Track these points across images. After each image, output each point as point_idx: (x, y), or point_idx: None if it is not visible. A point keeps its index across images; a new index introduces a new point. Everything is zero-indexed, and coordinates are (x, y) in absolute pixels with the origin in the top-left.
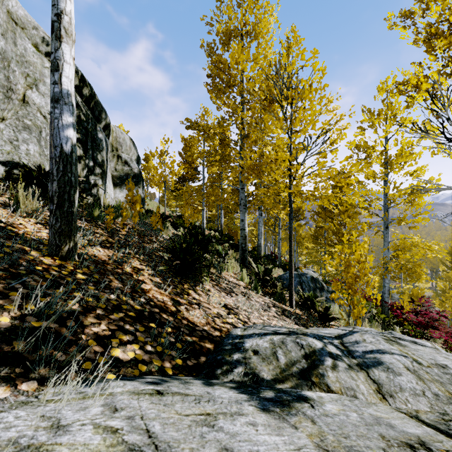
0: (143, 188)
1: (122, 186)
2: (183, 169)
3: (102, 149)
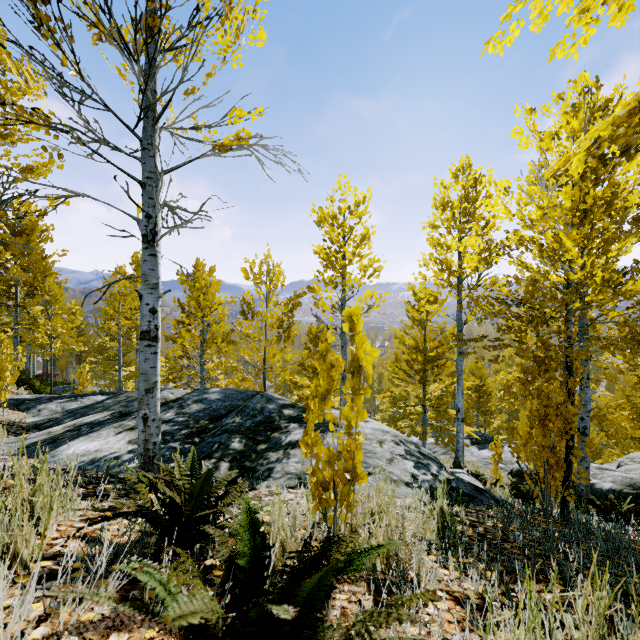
0: None
1: None
2: None
3: None
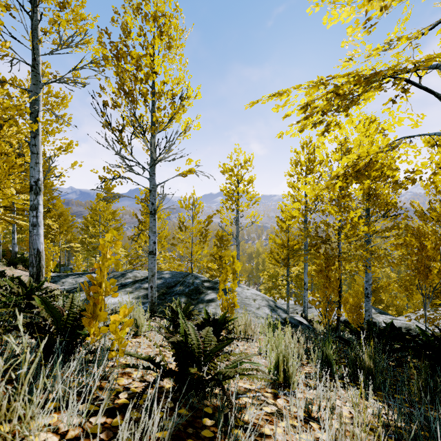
0: None
1: None
2: None
3: None
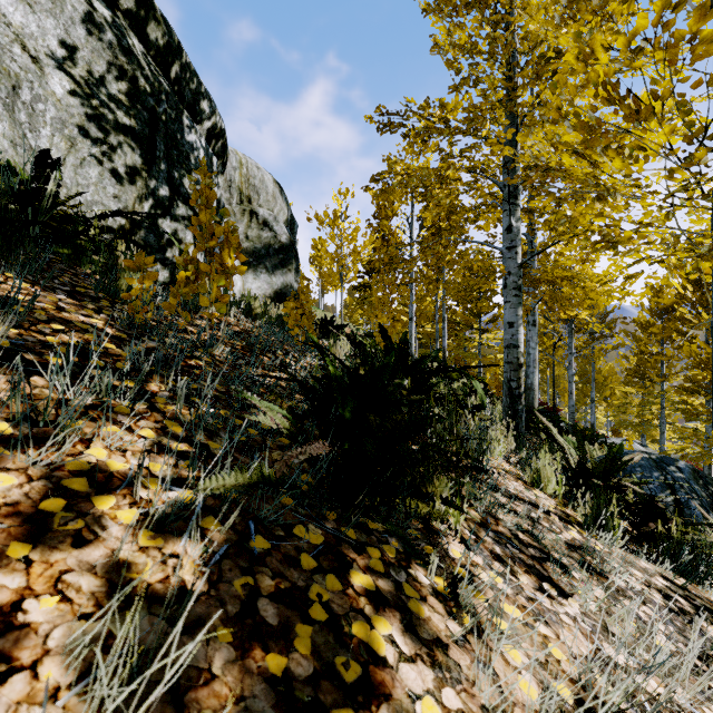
0: (296, 272)
1: (258, 269)
2: (374, 251)
3: (195, 167)
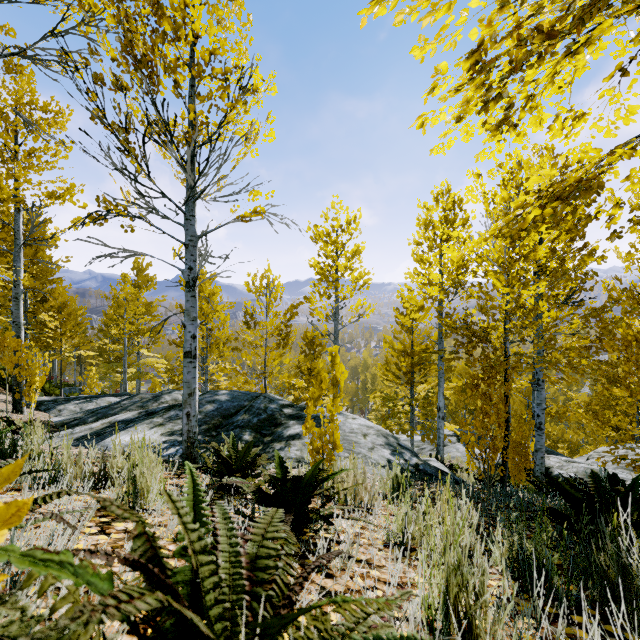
0: None
1: None
2: None
3: None
